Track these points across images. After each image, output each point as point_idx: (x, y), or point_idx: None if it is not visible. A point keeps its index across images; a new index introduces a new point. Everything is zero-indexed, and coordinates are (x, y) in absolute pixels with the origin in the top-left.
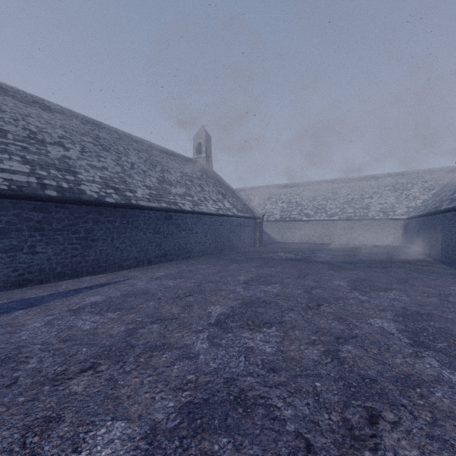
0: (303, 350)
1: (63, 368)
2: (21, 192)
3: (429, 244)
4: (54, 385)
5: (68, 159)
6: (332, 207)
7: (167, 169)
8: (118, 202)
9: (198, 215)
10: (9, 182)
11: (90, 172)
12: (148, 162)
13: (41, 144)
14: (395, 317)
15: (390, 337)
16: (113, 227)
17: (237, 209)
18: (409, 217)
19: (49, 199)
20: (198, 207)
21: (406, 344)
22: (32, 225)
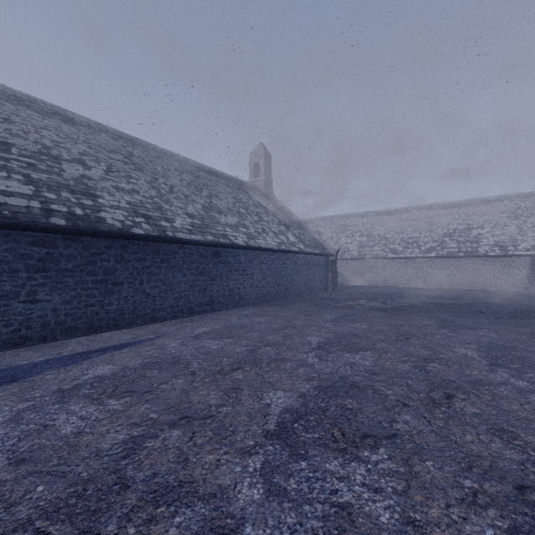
0: (459, 523)
1: None
2: (16, 219)
3: None
4: None
5: (87, 179)
6: (427, 241)
7: (216, 193)
8: (149, 234)
9: (254, 251)
10: (1, 207)
11: (116, 195)
12: (192, 185)
13: (55, 161)
14: None
15: None
16: (143, 267)
17: (304, 244)
18: None
19: (54, 230)
20: (254, 241)
21: None
22: (32, 264)
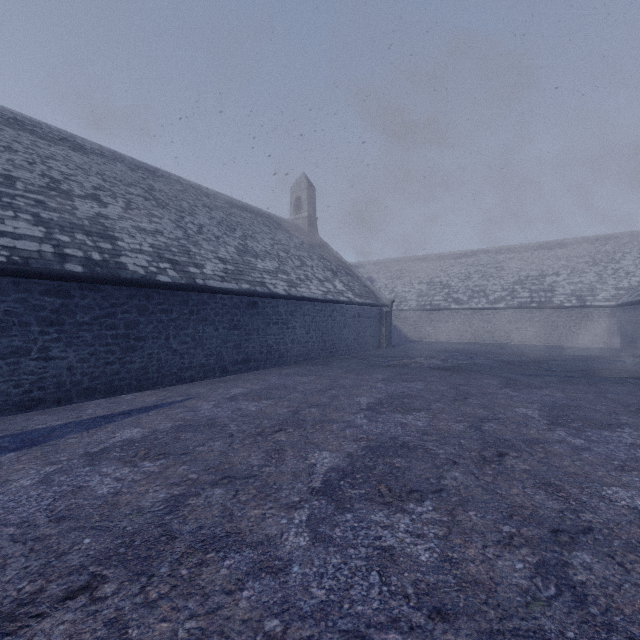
0: (492, 559)
1: (36, 587)
2: (27, 265)
3: None
4: (5, 632)
5: (104, 218)
6: (496, 289)
7: (252, 234)
8: (176, 282)
9: (296, 301)
10: (10, 252)
11: (137, 237)
12: (224, 225)
13: (66, 198)
14: None
15: None
16: (169, 319)
17: (354, 293)
18: (620, 304)
19: (70, 277)
20: (296, 290)
21: None
22: (44, 316)
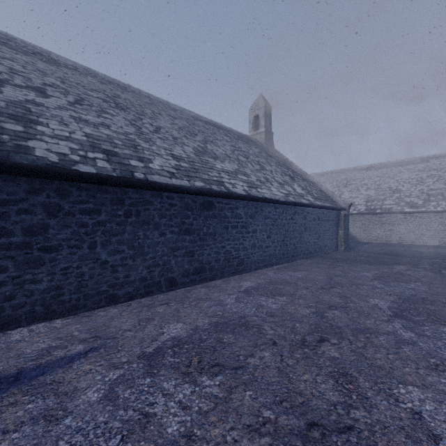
0: None
1: None
2: None
3: None
4: None
5: (34, 105)
6: None
7: (213, 140)
8: (103, 173)
9: (257, 203)
10: None
11: (70, 125)
12: (185, 130)
13: None
14: None
15: None
16: (95, 222)
17: (313, 196)
18: None
19: None
20: (257, 190)
21: None
22: None
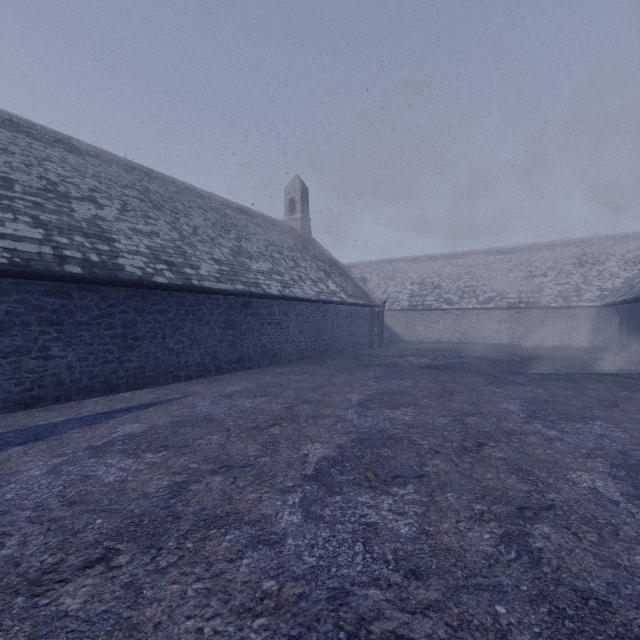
0: (464, 532)
1: (57, 559)
2: (28, 267)
3: (638, 344)
4: (34, 594)
5: (101, 220)
6: (485, 290)
7: (246, 235)
8: (172, 283)
9: (290, 302)
10: (11, 254)
11: (133, 239)
12: (218, 226)
13: (63, 200)
14: (612, 469)
15: (614, 509)
16: (165, 319)
17: (347, 293)
18: (604, 304)
19: (70, 279)
20: (290, 290)
21: None
22: (45, 316)
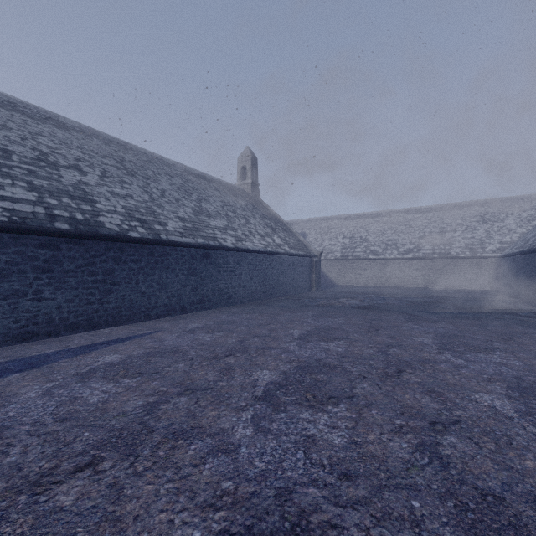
0: (386, 442)
1: (52, 465)
2: (24, 224)
3: (531, 288)
4: (34, 493)
5: (84, 185)
6: (405, 243)
7: (205, 197)
8: (144, 237)
9: (242, 253)
10: (10, 213)
11: (111, 200)
12: (182, 189)
13: (53, 168)
14: (508, 391)
15: (509, 423)
16: (138, 268)
17: (289, 246)
18: (503, 255)
19: (59, 234)
20: (242, 243)
21: (535, 435)
22: (38, 265)
